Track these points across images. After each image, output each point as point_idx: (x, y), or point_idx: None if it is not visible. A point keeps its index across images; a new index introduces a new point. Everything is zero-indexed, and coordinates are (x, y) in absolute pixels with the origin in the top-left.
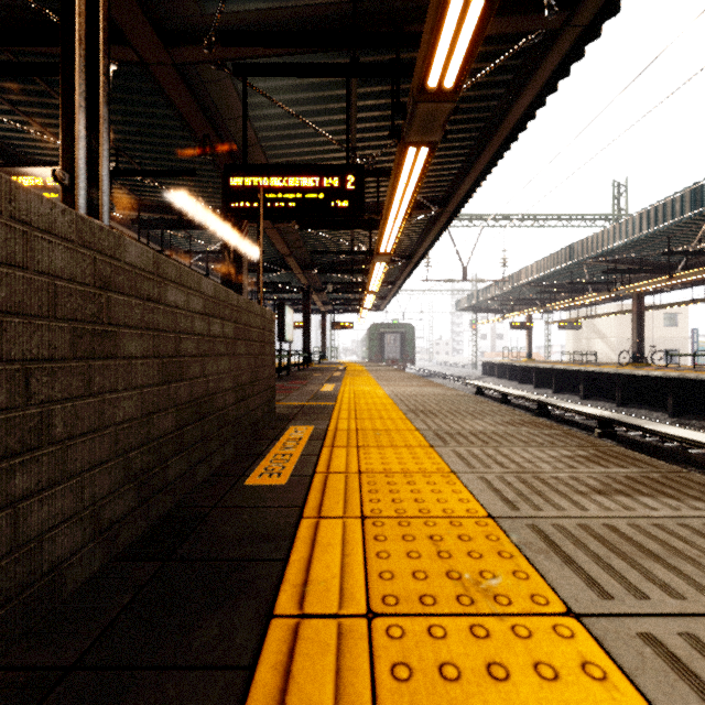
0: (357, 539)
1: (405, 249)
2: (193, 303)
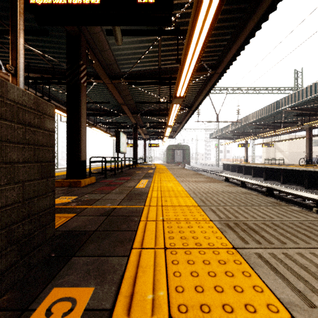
0: None
1: (188, 102)
2: None
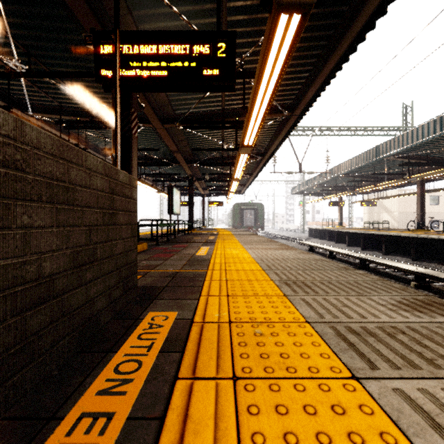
0: None
1: (260, 149)
2: None
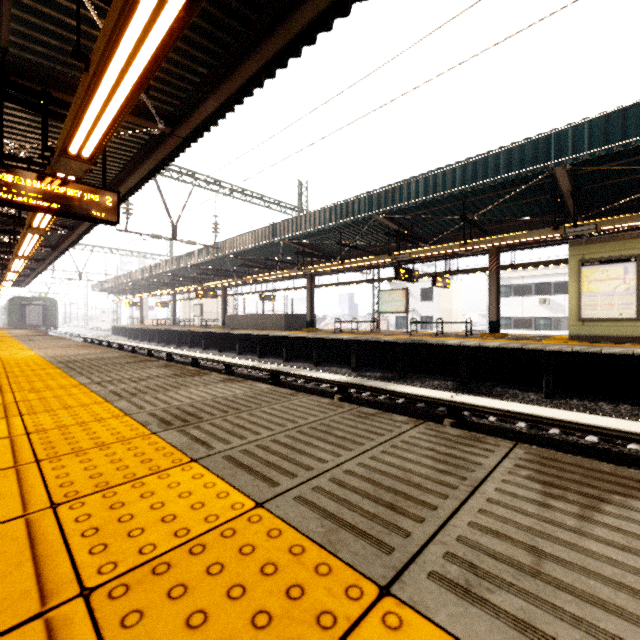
0: None
1: (31, 265)
2: None
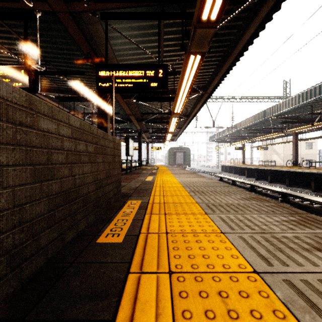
0: (167, 295)
1: (186, 112)
2: (63, 130)
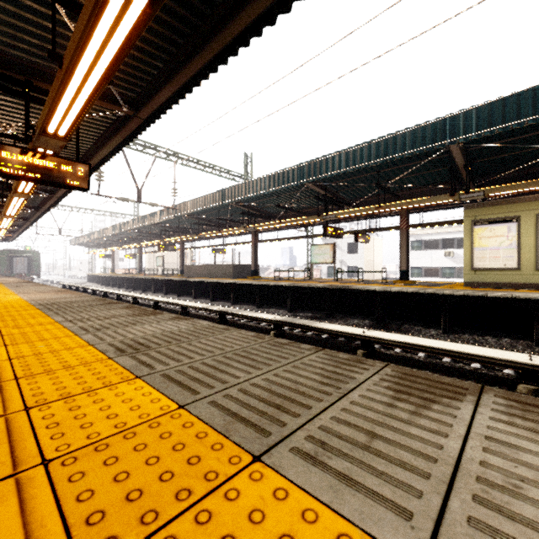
0: None
1: (17, 223)
2: None
